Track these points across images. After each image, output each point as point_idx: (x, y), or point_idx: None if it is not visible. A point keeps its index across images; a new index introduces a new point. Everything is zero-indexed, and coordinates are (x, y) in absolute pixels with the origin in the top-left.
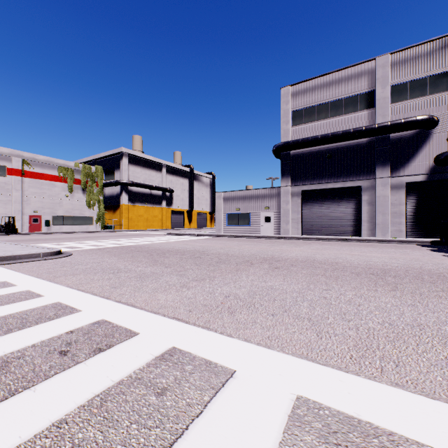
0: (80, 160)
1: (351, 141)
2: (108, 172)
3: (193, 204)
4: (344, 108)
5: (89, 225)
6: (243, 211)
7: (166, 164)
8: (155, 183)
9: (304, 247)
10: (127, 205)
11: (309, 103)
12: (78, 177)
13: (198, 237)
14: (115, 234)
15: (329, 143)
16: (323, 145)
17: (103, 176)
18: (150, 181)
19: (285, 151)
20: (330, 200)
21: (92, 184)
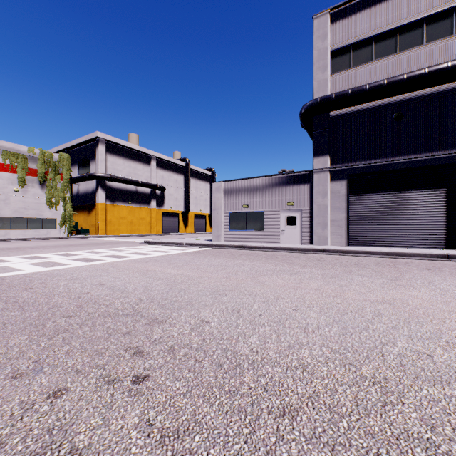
0: (51, 150)
1: (441, 87)
2: (82, 164)
3: (189, 205)
4: (426, 34)
5: (50, 229)
6: (254, 208)
7: (155, 155)
8: (141, 178)
9: (422, 286)
10: (104, 204)
11: (362, 34)
12: (34, 166)
13: (184, 249)
14: (74, 241)
15: (402, 91)
16: (389, 96)
17: (77, 168)
18: (135, 176)
19: (323, 112)
20: (399, 189)
21: (54, 176)
